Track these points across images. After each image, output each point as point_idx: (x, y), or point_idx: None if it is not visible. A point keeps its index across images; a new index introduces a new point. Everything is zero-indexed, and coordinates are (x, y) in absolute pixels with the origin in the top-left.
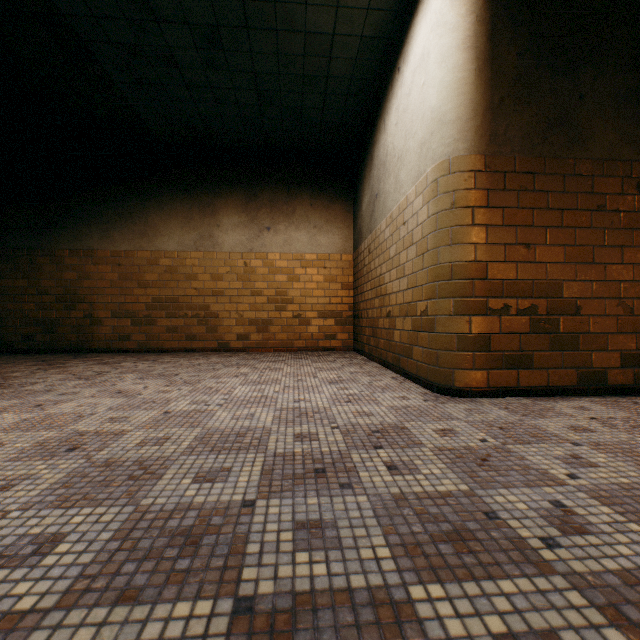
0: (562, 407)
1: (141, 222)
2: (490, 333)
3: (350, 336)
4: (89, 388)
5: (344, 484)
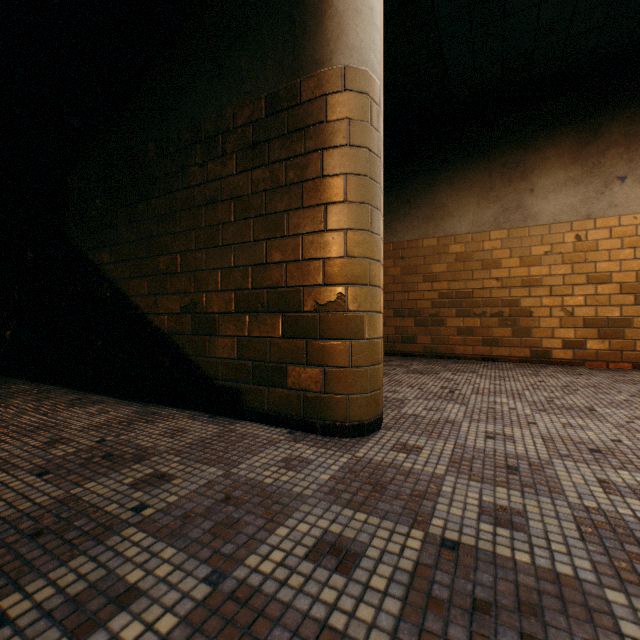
0: None
1: (425, 205)
2: None
3: None
4: (502, 425)
5: None
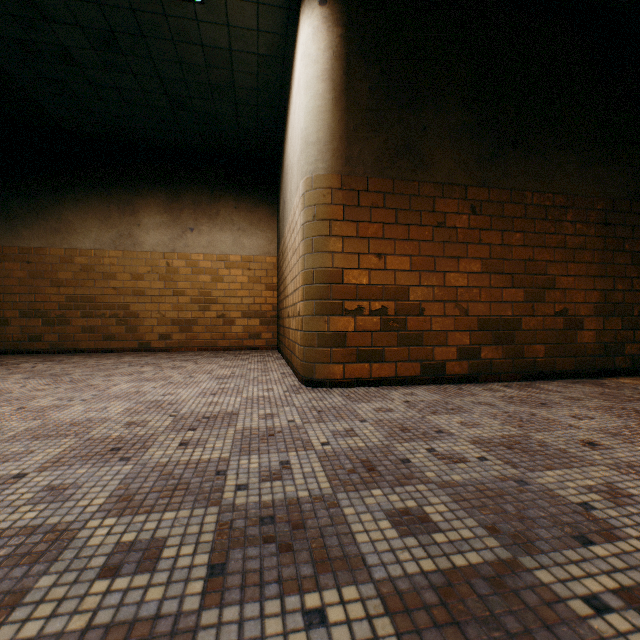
0: (395, 394)
1: (54, 218)
2: (346, 331)
3: (274, 335)
4: None
5: (127, 458)
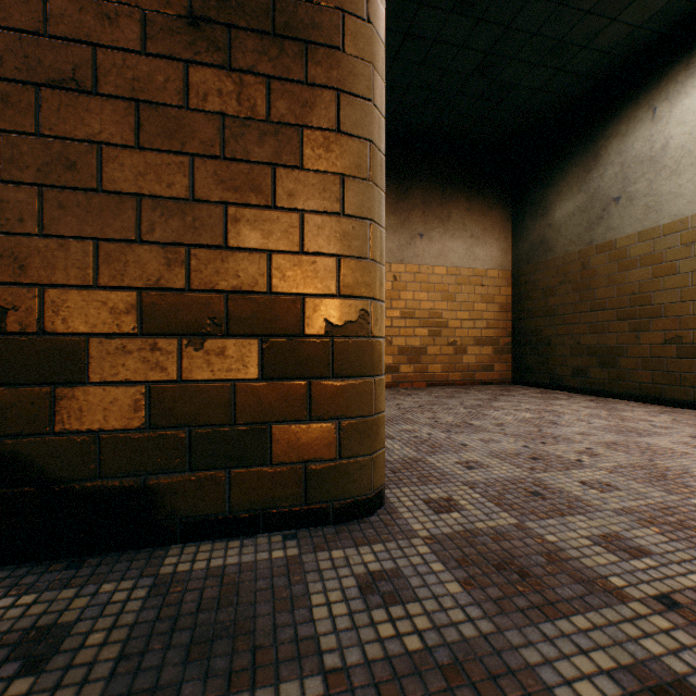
0: None
1: None
2: None
3: (508, 367)
4: (454, 453)
5: None
